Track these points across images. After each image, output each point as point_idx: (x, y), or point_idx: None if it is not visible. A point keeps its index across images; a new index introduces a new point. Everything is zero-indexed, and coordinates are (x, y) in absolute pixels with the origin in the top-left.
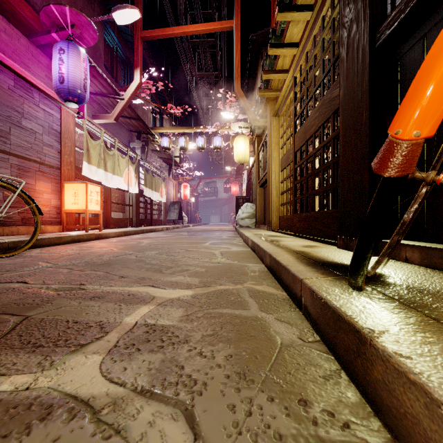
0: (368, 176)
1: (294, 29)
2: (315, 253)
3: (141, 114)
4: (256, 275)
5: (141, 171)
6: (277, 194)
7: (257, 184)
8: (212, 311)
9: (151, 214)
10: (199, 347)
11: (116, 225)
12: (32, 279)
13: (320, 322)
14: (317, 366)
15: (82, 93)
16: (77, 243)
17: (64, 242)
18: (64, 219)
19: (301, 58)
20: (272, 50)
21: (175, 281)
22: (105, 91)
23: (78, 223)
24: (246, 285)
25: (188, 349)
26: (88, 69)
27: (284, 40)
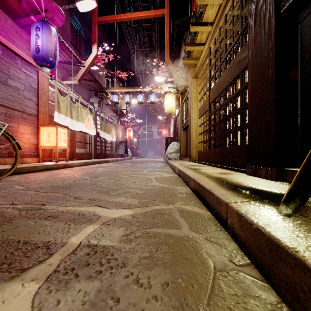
0: (274, 117)
1: (210, 11)
2: (230, 179)
3: (98, 78)
4: (183, 196)
5: (98, 119)
6: (196, 135)
7: (181, 128)
8: (148, 231)
9: (105, 150)
10: (136, 272)
11: (79, 158)
12: (3, 200)
13: (250, 246)
14: (256, 298)
15: (52, 60)
16: (49, 170)
17: (39, 170)
18: (40, 153)
19: (215, 32)
20: (193, 28)
21: (119, 201)
22: (71, 60)
23: (51, 156)
24: (176, 205)
25: (125, 275)
26: (58, 43)
27: (202, 20)
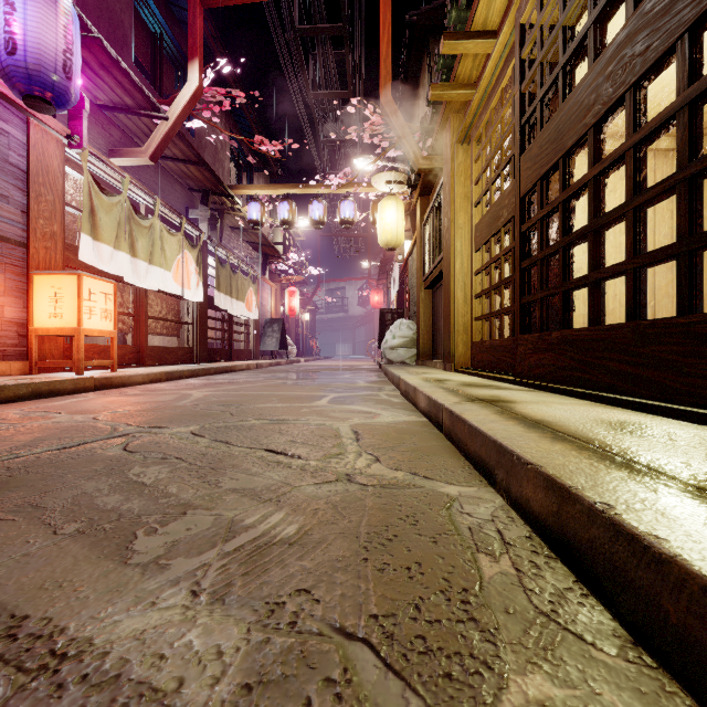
0: None
1: None
2: None
3: (211, 161)
4: (509, 577)
5: (214, 265)
6: (467, 298)
7: (421, 284)
8: None
9: (230, 341)
10: None
11: (159, 361)
12: None
13: None
14: None
15: (59, 81)
16: (47, 398)
17: (9, 398)
18: (32, 348)
19: None
20: None
21: (115, 664)
22: (131, 102)
23: (70, 355)
24: None
25: None
26: (78, 35)
27: None
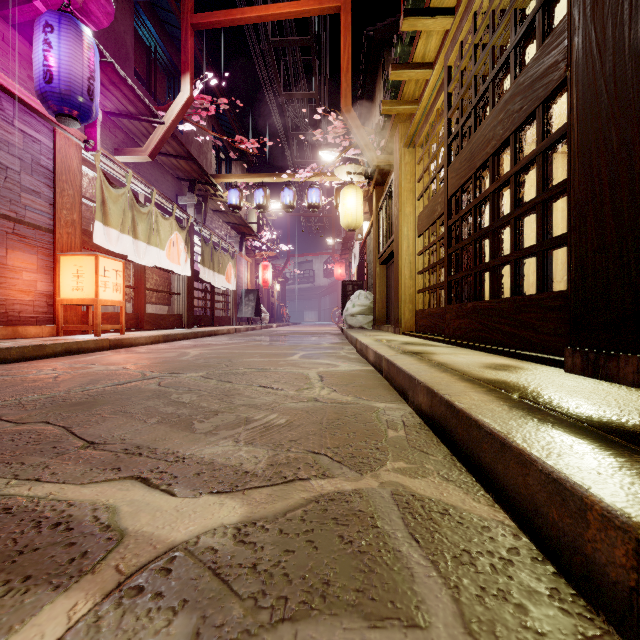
0: None
1: None
2: (537, 388)
3: (196, 154)
4: (401, 436)
5: (198, 242)
6: (412, 274)
7: (377, 261)
8: None
9: (212, 309)
10: None
11: (154, 326)
12: None
13: None
14: None
15: (84, 102)
16: (76, 355)
17: (49, 354)
18: (59, 315)
19: (463, 27)
20: (408, 22)
21: (209, 459)
22: (134, 110)
23: (86, 321)
24: (387, 477)
25: None
26: (98, 64)
27: (429, 2)
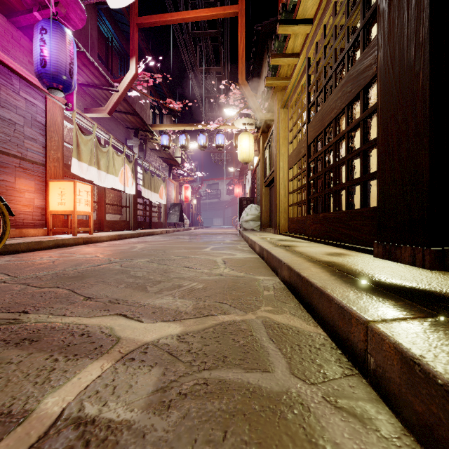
0: (429, 159)
1: (308, 1)
2: (351, 265)
3: (139, 110)
4: (271, 294)
5: (140, 171)
6: (286, 193)
7: (263, 184)
8: (208, 377)
9: (150, 217)
10: None
11: (111, 228)
12: None
13: (445, 443)
14: None
15: (67, 80)
16: (62, 248)
17: (44, 247)
18: (49, 221)
19: (317, 33)
20: (282, 28)
21: (159, 306)
22: (98, 82)
23: (66, 225)
24: (260, 314)
25: None
26: (76, 53)
27: (296, 15)
